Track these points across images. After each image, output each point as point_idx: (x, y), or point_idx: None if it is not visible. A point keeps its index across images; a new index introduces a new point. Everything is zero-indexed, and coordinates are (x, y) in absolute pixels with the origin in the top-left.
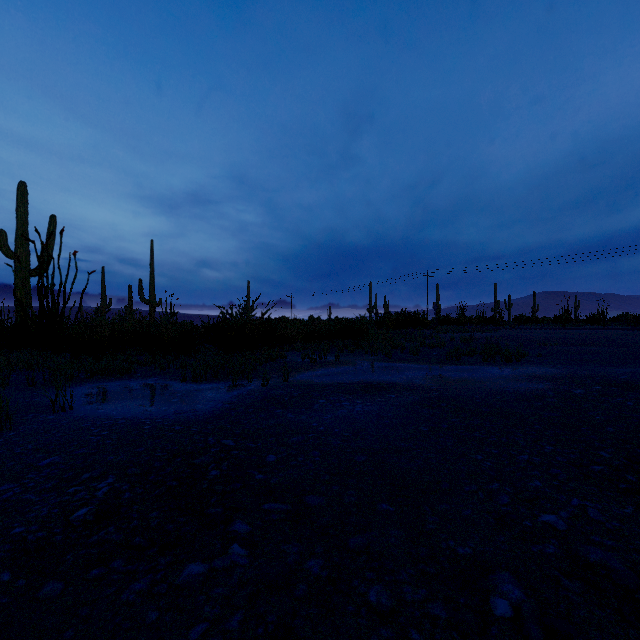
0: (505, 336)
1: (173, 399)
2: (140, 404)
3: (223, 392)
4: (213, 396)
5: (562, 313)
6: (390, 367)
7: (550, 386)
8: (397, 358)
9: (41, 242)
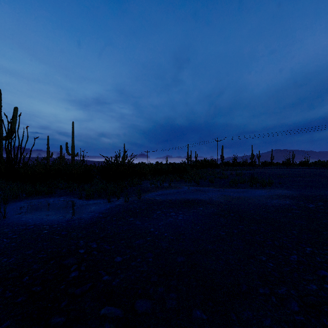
0: (259, 172)
1: (70, 210)
2: (49, 214)
3: (101, 206)
4: (94, 208)
5: (287, 160)
6: (199, 190)
7: (293, 202)
8: (202, 184)
9: (7, 121)
